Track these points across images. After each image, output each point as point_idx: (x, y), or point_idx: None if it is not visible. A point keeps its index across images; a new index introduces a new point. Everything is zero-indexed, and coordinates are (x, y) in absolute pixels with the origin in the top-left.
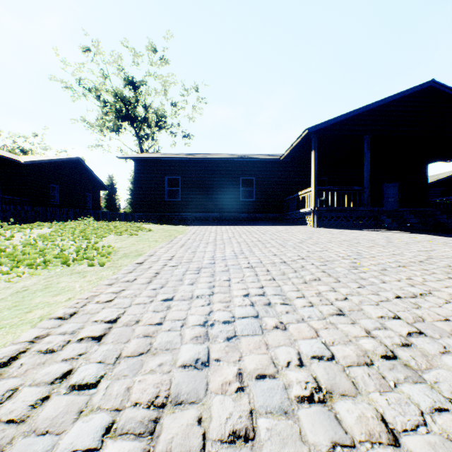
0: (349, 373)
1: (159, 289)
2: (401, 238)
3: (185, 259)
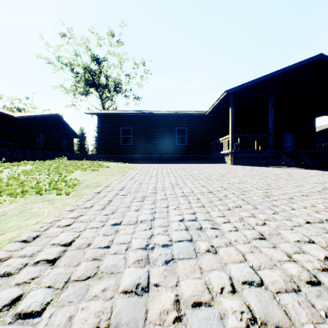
0: (280, 300)
1: (110, 215)
2: (299, 173)
3: (133, 189)
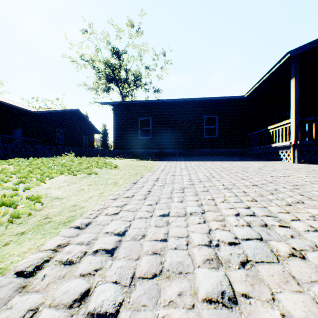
0: None
1: None
2: None
3: (146, 253)
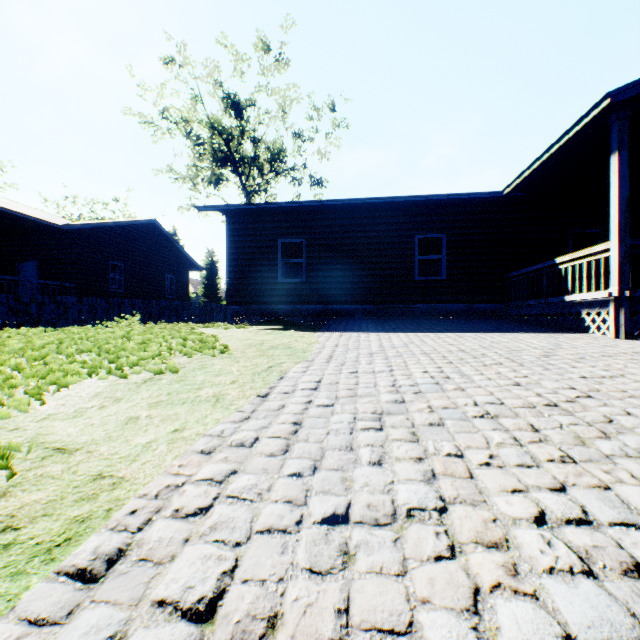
0: None
1: None
2: None
3: None
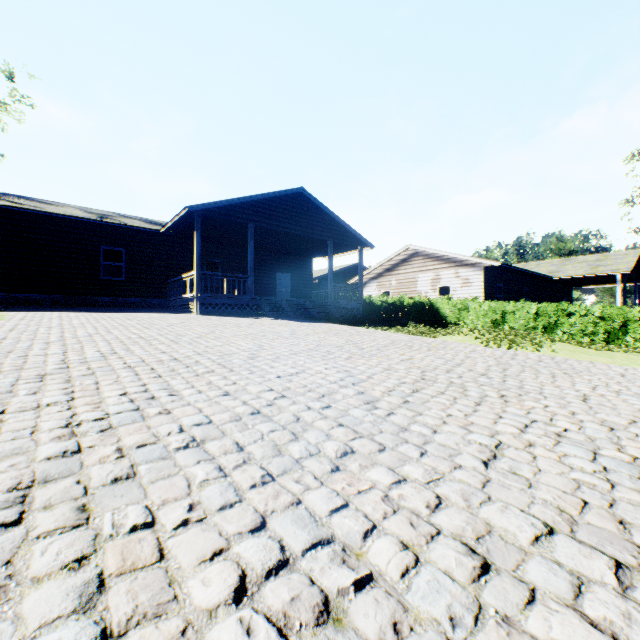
0: (149, 363)
1: (9, 353)
2: (265, 322)
3: (25, 338)
